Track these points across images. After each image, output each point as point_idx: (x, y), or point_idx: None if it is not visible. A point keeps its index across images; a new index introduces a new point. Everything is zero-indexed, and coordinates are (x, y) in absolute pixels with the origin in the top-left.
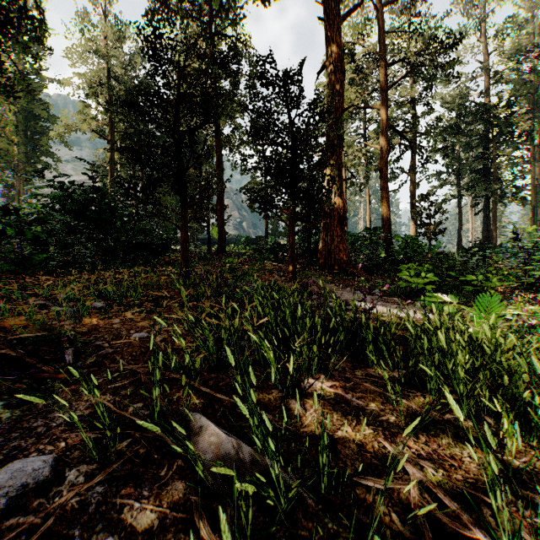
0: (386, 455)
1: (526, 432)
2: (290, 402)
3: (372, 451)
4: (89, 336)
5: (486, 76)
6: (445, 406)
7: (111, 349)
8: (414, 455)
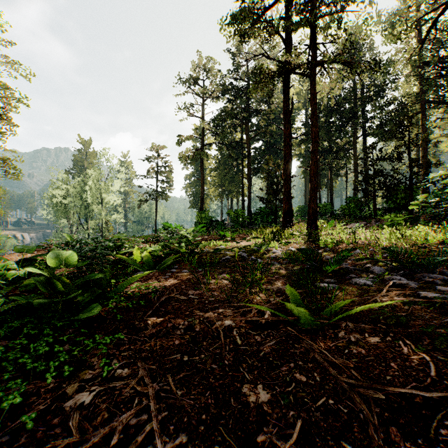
0: None
1: None
2: None
3: None
4: None
5: None
6: None
7: None
8: None
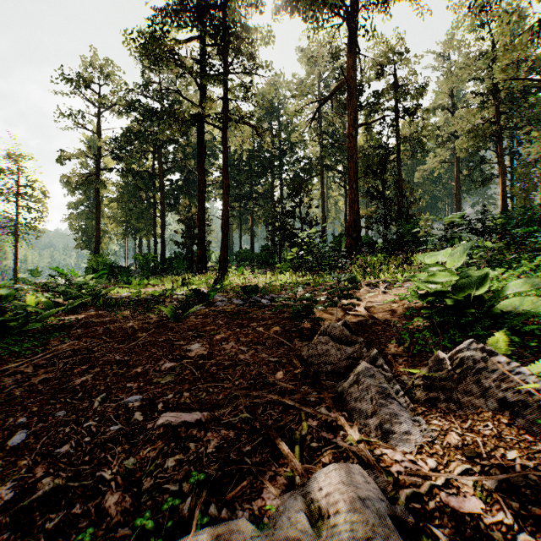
0: None
1: None
2: None
3: None
4: None
5: None
6: None
7: None
8: None
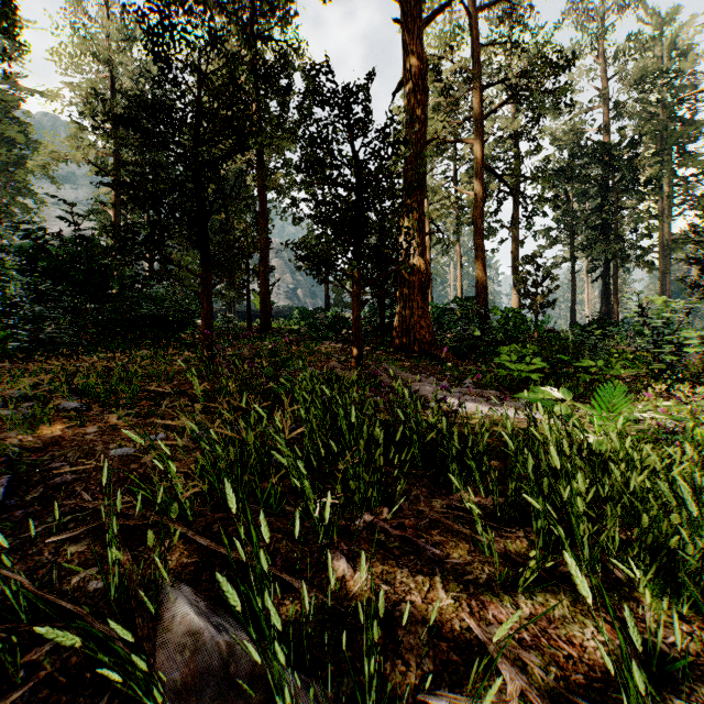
0: (471, 643)
1: (673, 594)
2: (333, 557)
3: (450, 638)
4: (44, 454)
5: (605, 107)
6: (557, 553)
7: (72, 475)
8: (514, 640)
